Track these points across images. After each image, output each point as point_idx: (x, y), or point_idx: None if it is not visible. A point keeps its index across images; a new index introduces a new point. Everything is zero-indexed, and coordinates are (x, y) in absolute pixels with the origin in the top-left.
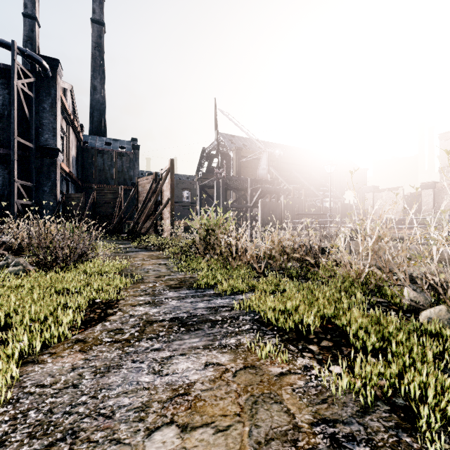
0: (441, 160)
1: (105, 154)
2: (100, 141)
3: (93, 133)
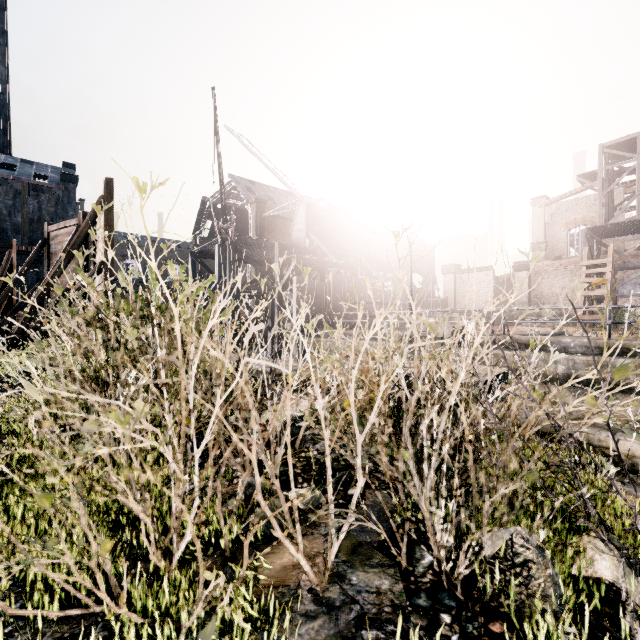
0: (533, 234)
1: (1, 184)
2: None
3: None
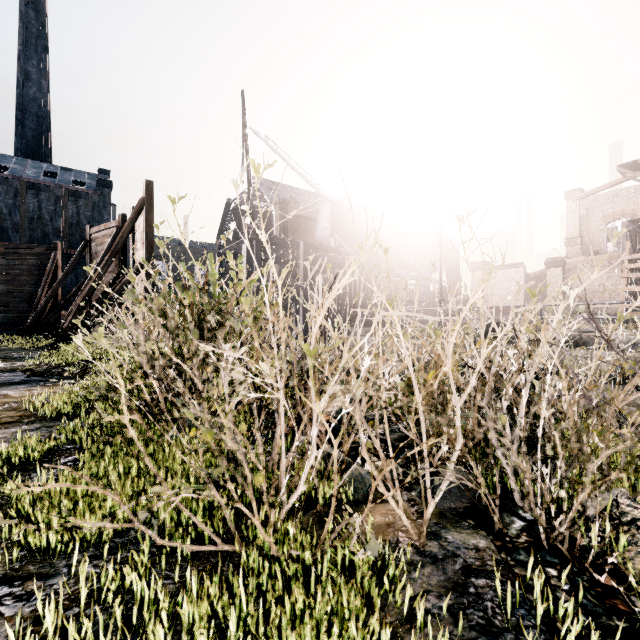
0: (567, 228)
1: (43, 191)
2: (35, 169)
3: (24, 155)
